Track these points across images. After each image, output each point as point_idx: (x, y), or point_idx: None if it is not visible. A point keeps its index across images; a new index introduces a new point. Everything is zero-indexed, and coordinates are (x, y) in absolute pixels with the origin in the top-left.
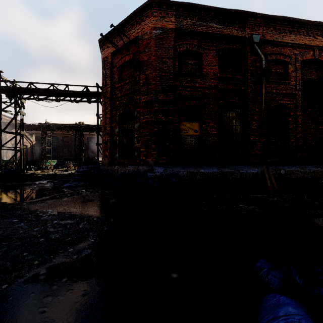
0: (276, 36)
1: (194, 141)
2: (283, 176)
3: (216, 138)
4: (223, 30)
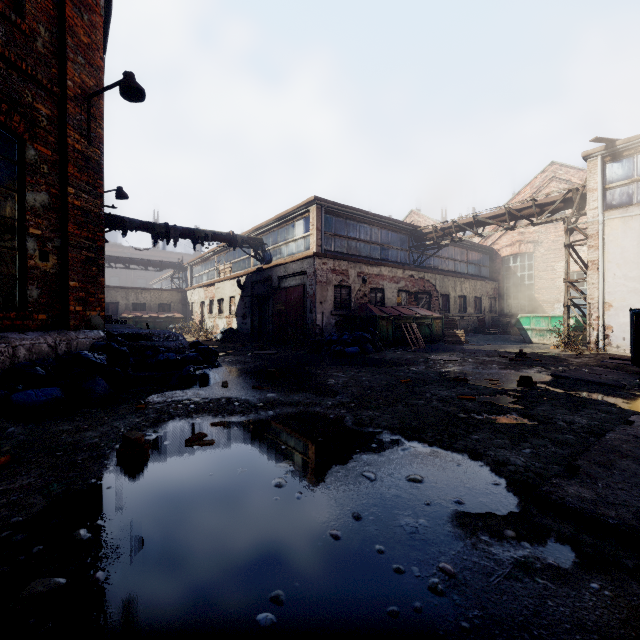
0: None
1: None
2: None
3: None
4: None
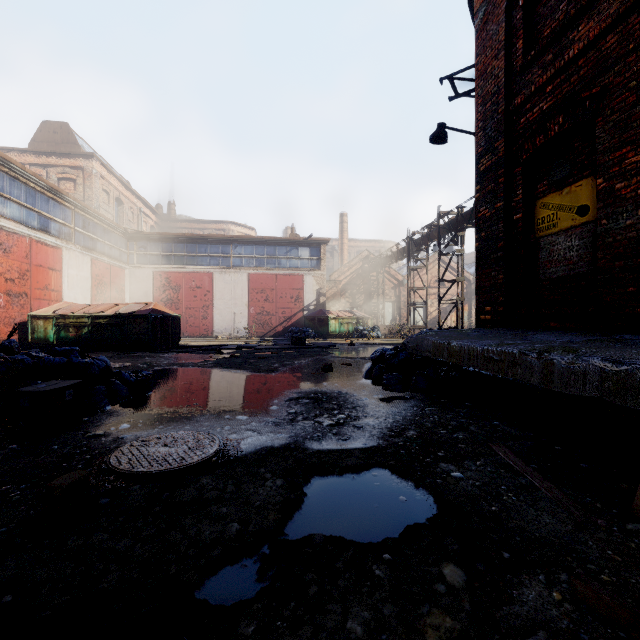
0: None
1: (578, 247)
2: None
3: None
4: None
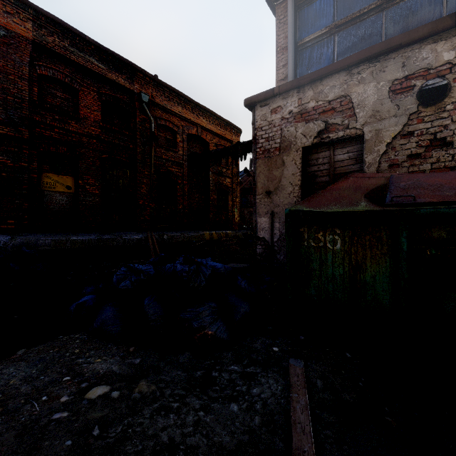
0: (165, 102)
1: (66, 200)
2: (166, 241)
3: (98, 198)
4: (107, 73)
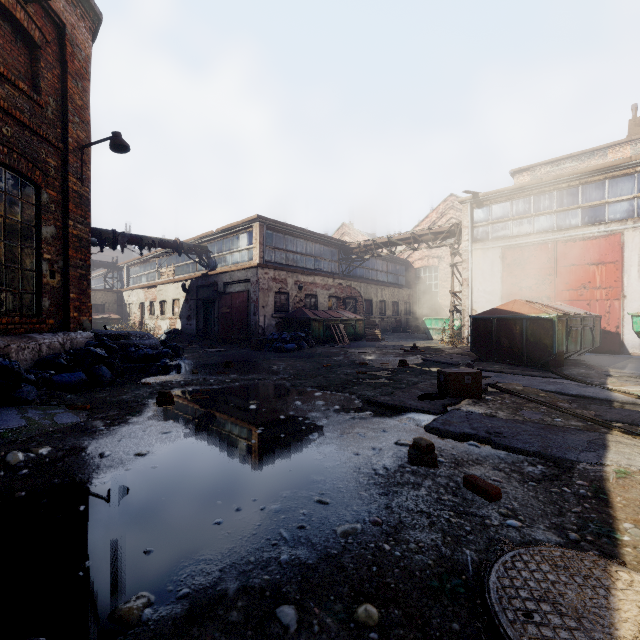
0: None
1: None
2: None
3: None
4: None
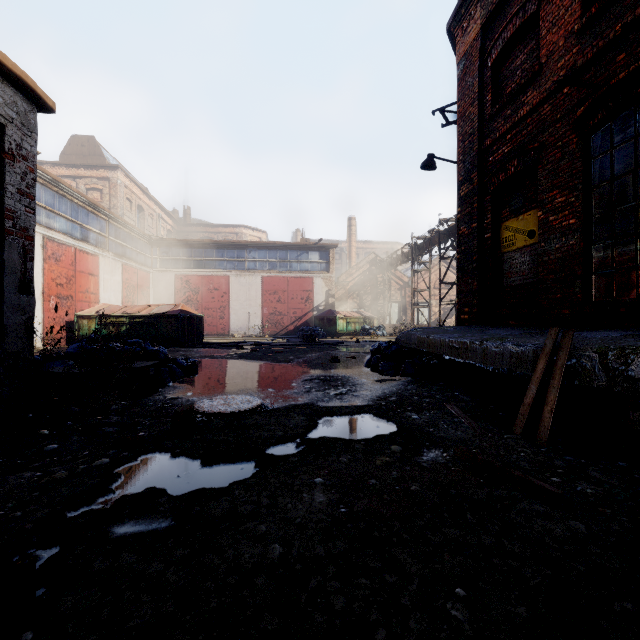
0: None
1: (528, 262)
2: None
3: (573, 238)
4: None
